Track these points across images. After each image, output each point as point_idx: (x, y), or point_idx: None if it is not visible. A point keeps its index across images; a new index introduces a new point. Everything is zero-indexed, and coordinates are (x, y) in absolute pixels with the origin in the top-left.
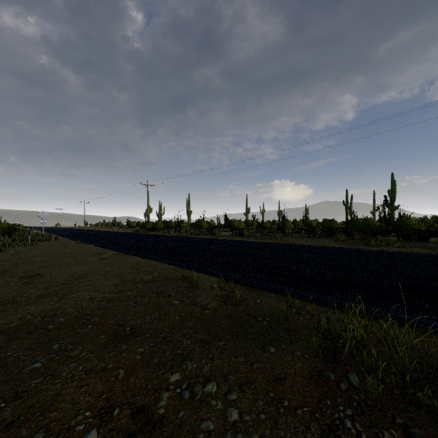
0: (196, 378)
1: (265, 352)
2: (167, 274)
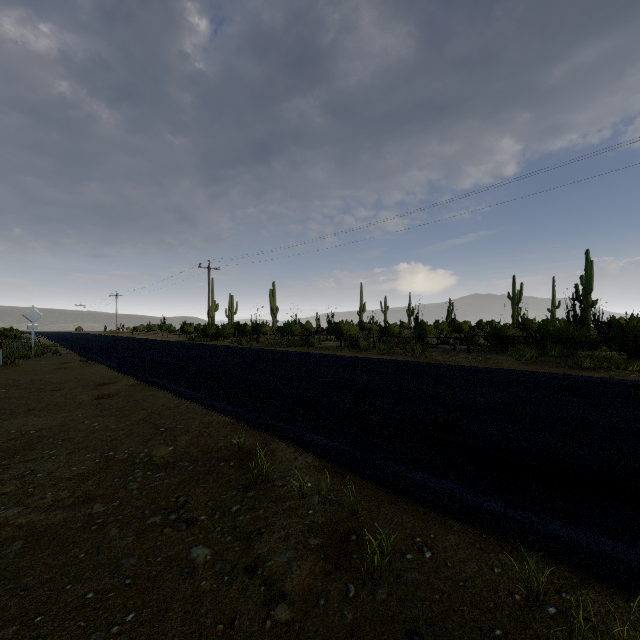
0: None
1: None
2: (209, 441)
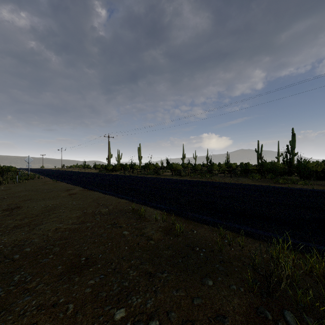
0: (140, 316)
1: (204, 286)
2: (120, 207)
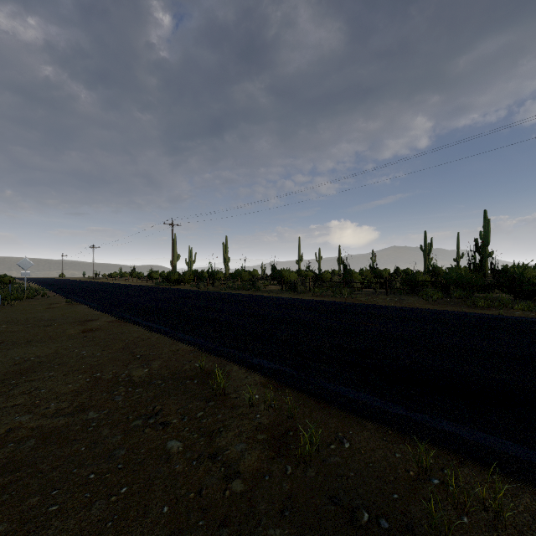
0: None
1: None
2: (176, 365)
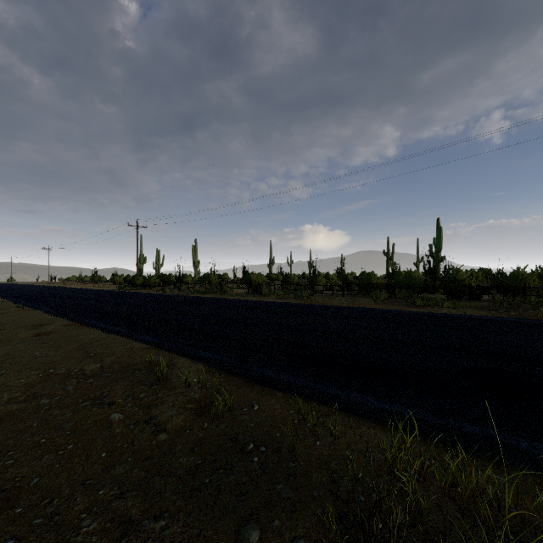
0: None
1: None
2: (128, 360)
